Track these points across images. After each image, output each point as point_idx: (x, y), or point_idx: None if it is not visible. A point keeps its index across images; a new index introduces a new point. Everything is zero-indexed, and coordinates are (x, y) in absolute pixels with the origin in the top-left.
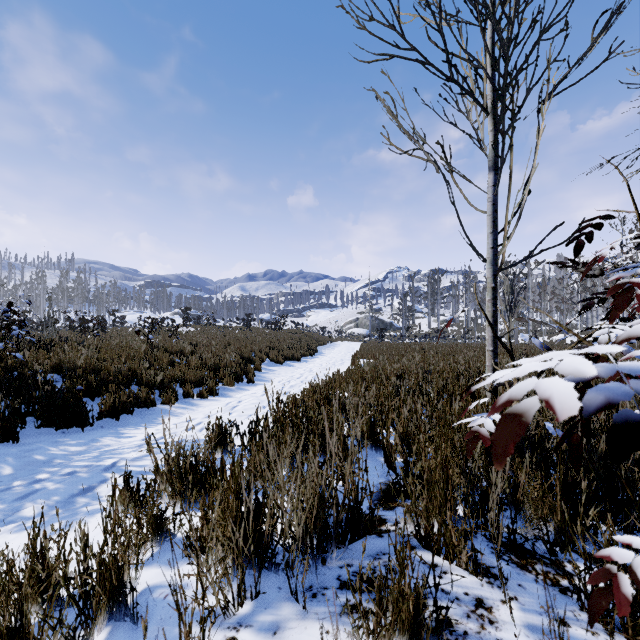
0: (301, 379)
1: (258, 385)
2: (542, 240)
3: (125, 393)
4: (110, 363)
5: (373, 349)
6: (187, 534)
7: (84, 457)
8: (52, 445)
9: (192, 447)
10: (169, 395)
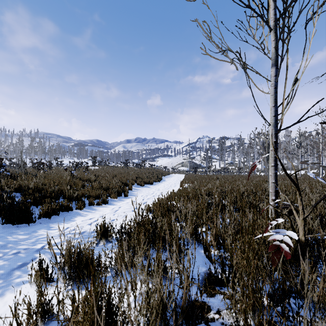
0: (153, 194)
1: (130, 198)
2: (308, 110)
3: (54, 203)
4: (48, 186)
5: (191, 178)
6: (62, 324)
7: (26, 242)
8: (9, 235)
9: (77, 247)
10: (80, 204)
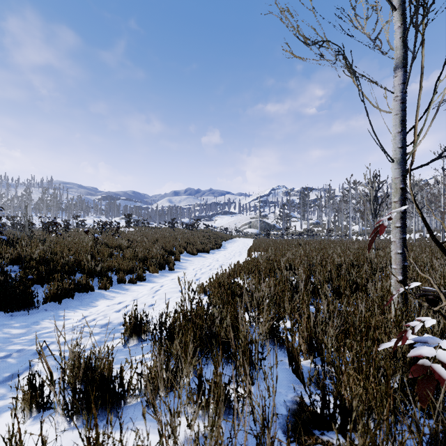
0: (209, 267)
1: (177, 272)
2: None
3: (67, 281)
4: (60, 256)
5: (263, 244)
6: None
7: (21, 340)
8: None
9: (84, 360)
10: (105, 282)
